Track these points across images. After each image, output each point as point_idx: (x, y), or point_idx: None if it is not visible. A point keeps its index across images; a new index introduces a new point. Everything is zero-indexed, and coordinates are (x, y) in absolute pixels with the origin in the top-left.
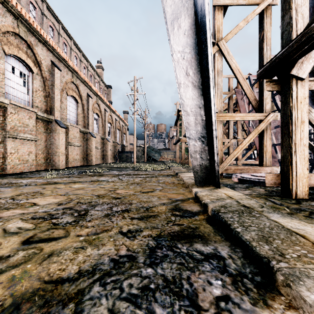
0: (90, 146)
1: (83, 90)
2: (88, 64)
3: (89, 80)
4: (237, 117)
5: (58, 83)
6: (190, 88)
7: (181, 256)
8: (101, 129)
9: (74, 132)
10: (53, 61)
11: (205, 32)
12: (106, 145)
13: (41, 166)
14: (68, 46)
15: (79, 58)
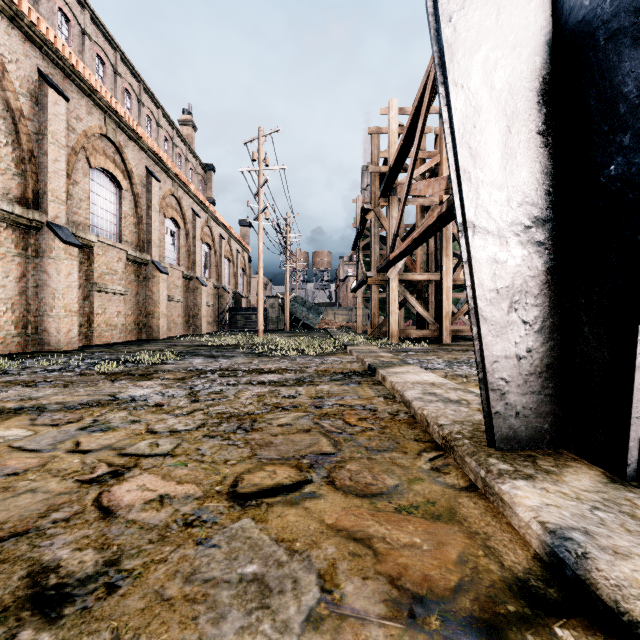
0: (153, 294)
1: (136, 160)
2: (158, 111)
3: (162, 149)
4: None
5: (60, 131)
6: None
7: None
8: (186, 257)
9: (110, 258)
10: (46, 72)
11: None
12: (197, 294)
13: (6, 345)
14: (110, 65)
15: (137, 96)
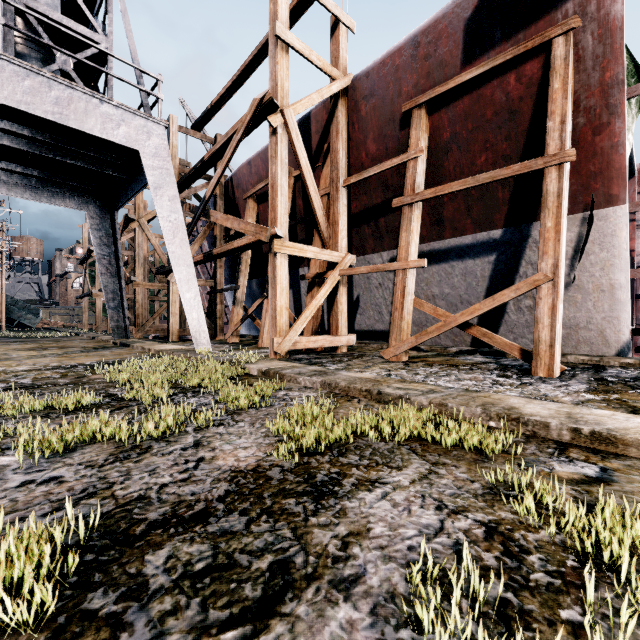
0: None
1: None
2: None
3: None
4: (156, 286)
5: None
6: (109, 277)
7: (106, 348)
8: None
9: None
10: None
11: (119, 253)
12: None
13: None
14: None
15: None
